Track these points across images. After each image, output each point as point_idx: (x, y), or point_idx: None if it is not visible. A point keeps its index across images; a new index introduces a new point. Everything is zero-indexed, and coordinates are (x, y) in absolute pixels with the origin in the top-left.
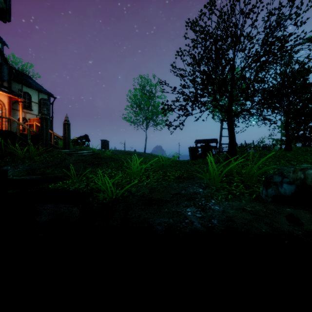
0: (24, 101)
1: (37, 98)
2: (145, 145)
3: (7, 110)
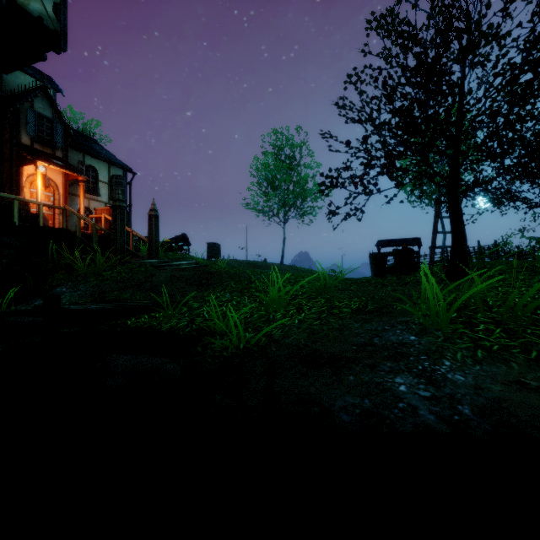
0: (87, 180)
1: (106, 175)
2: (282, 250)
3: (61, 196)
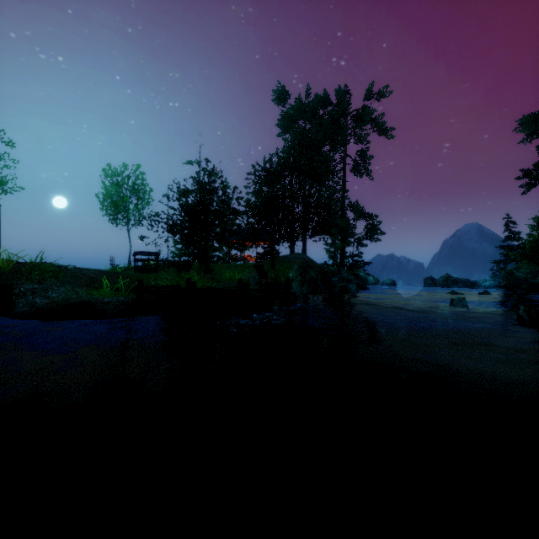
0: None
1: None
2: None
3: None
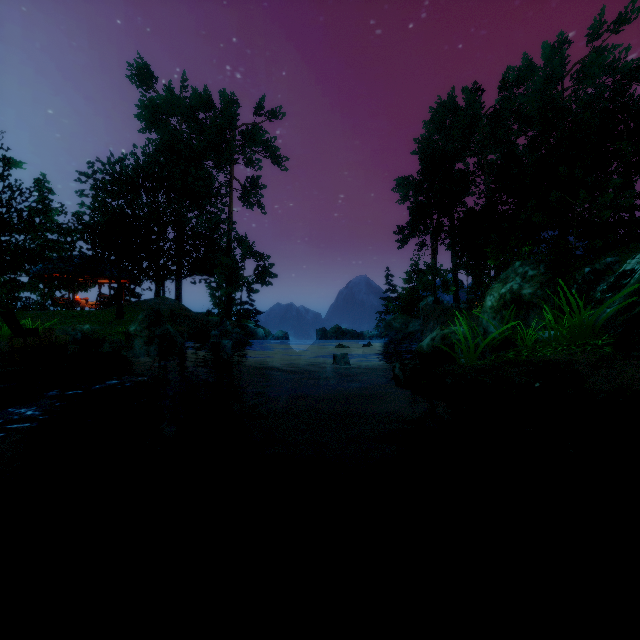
0: None
1: None
2: None
3: None
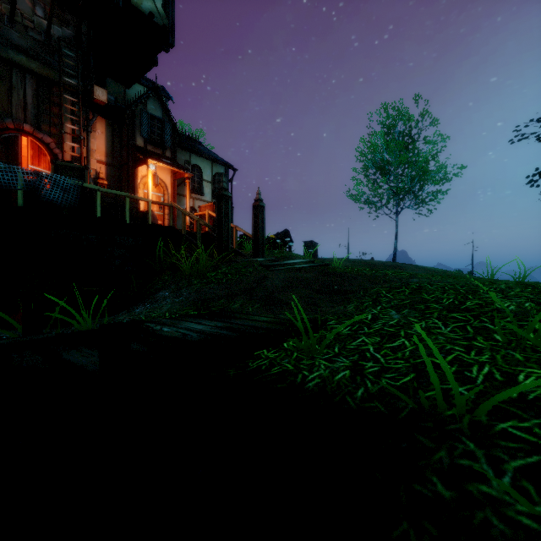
0: (193, 180)
1: (210, 174)
2: (395, 247)
3: (170, 196)
